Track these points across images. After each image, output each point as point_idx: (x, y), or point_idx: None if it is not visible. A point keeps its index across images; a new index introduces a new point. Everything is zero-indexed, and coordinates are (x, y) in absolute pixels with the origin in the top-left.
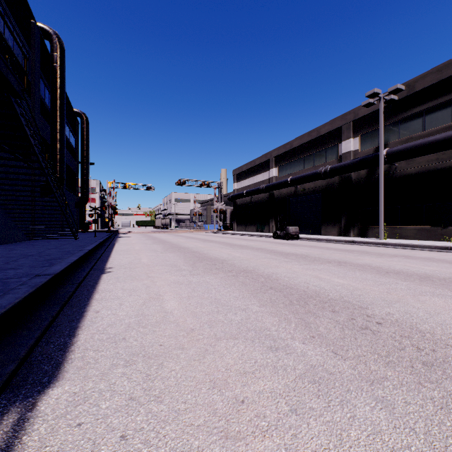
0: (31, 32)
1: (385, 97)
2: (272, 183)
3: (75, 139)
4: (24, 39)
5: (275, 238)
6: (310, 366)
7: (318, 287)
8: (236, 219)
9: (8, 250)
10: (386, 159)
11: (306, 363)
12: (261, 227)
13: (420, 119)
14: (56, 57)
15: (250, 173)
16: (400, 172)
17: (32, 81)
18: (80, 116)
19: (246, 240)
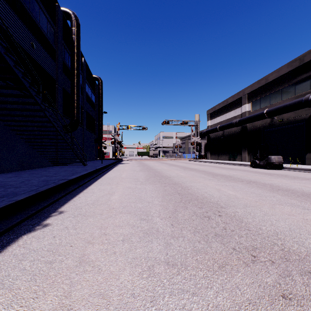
0: (55, 13)
1: None
2: (245, 117)
3: (94, 96)
4: (49, 16)
5: (254, 167)
6: None
7: None
8: (209, 150)
9: (11, 176)
10: None
11: None
12: (233, 156)
13: None
14: (73, 31)
15: (222, 111)
16: None
17: (56, 48)
18: (97, 79)
19: (224, 168)
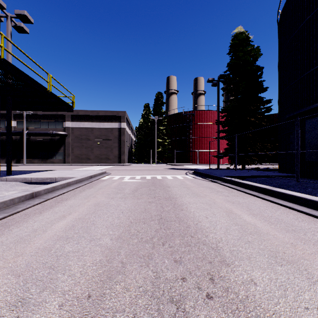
0: None
1: (26, 112)
2: None
3: None
4: None
5: None
6: None
7: None
8: None
9: None
10: (27, 135)
11: None
12: None
13: (39, 123)
14: None
15: None
16: (33, 140)
17: None
18: None
19: None
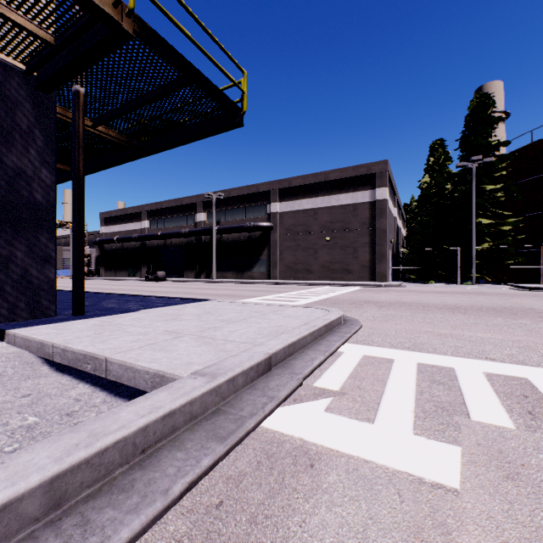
0: None
1: (216, 196)
2: (144, 235)
3: None
4: None
5: (148, 281)
6: (152, 294)
7: (160, 290)
8: (104, 264)
9: None
10: (217, 232)
11: (151, 294)
12: (134, 272)
13: (234, 212)
14: None
15: (121, 220)
16: (226, 240)
17: None
18: None
19: (123, 283)
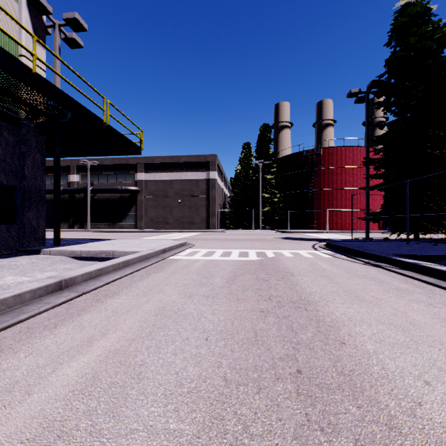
0: None
1: (91, 163)
2: None
3: None
4: None
5: None
6: None
7: None
8: None
9: None
10: (92, 192)
11: None
12: None
13: (106, 177)
14: None
15: None
16: (99, 198)
17: None
18: None
19: None
